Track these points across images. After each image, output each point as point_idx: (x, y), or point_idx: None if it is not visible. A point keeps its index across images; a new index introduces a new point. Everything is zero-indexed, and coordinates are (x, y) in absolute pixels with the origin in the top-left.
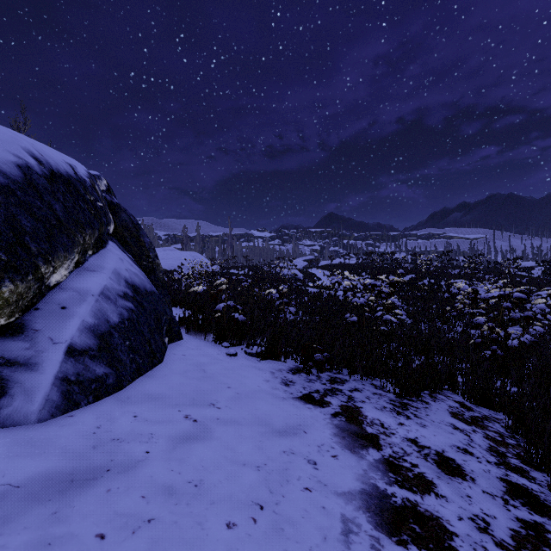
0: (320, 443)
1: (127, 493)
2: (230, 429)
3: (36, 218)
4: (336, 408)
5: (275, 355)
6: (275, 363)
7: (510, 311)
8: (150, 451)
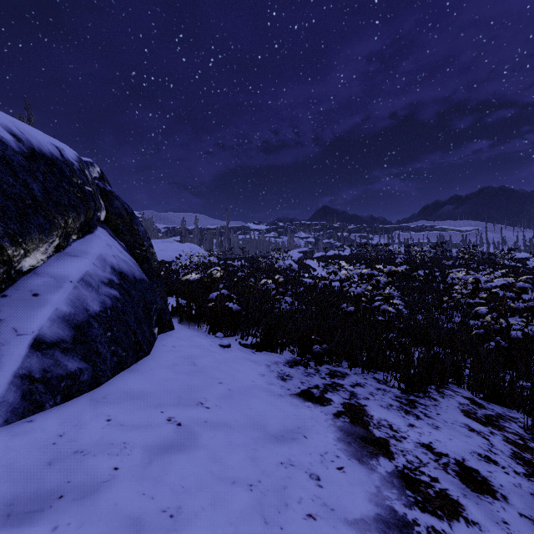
0: (323, 451)
1: (80, 532)
2: (219, 434)
3: (6, 195)
4: (338, 406)
5: (270, 347)
6: (271, 355)
7: (514, 301)
8: (119, 467)
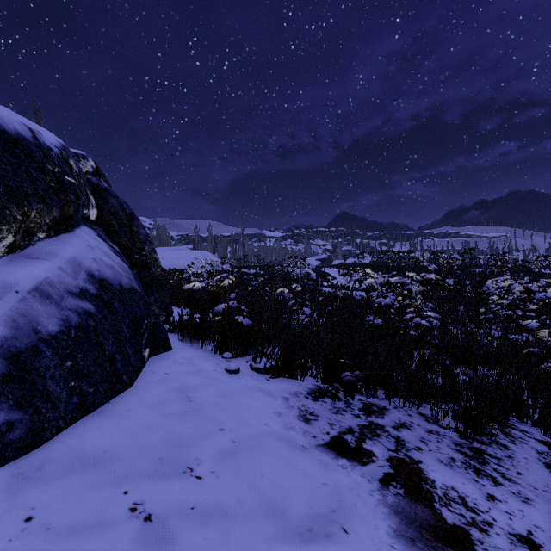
0: None
1: None
2: (210, 535)
3: None
4: (383, 465)
5: (288, 372)
6: (290, 383)
7: None
8: None
